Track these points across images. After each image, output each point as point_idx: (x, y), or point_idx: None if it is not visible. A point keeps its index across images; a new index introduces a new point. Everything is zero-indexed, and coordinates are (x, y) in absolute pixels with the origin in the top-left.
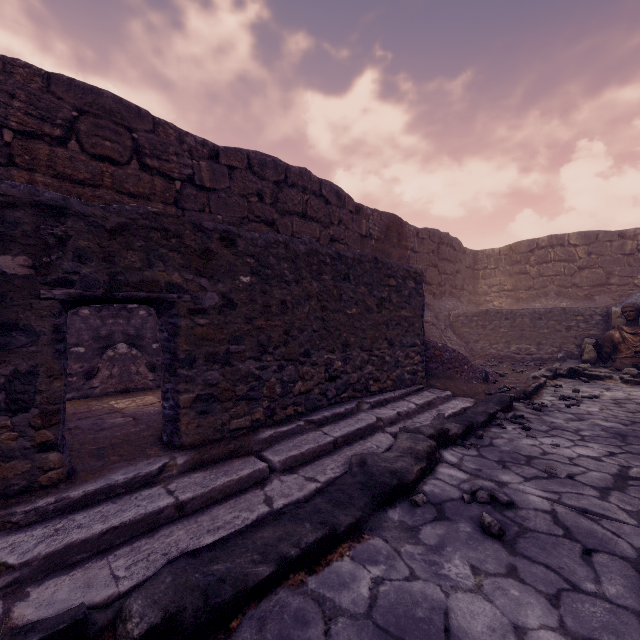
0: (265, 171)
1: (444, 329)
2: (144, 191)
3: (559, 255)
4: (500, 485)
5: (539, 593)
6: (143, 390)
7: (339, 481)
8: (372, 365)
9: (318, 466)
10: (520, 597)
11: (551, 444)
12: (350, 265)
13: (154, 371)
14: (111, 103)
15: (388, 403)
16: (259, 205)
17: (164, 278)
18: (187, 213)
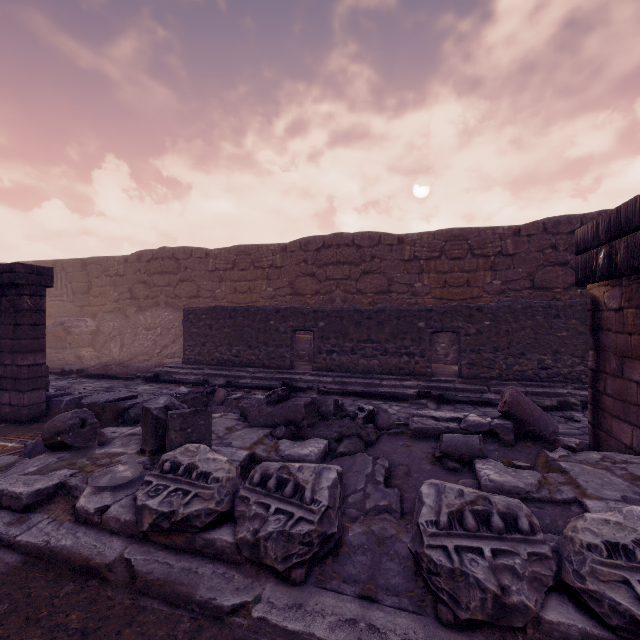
0: (558, 228)
1: None
2: (473, 268)
3: None
4: None
5: None
6: None
7: None
8: (584, 366)
9: None
10: None
11: None
12: (560, 309)
13: None
14: (458, 232)
15: None
16: (552, 254)
17: (456, 325)
18: (498, 272)
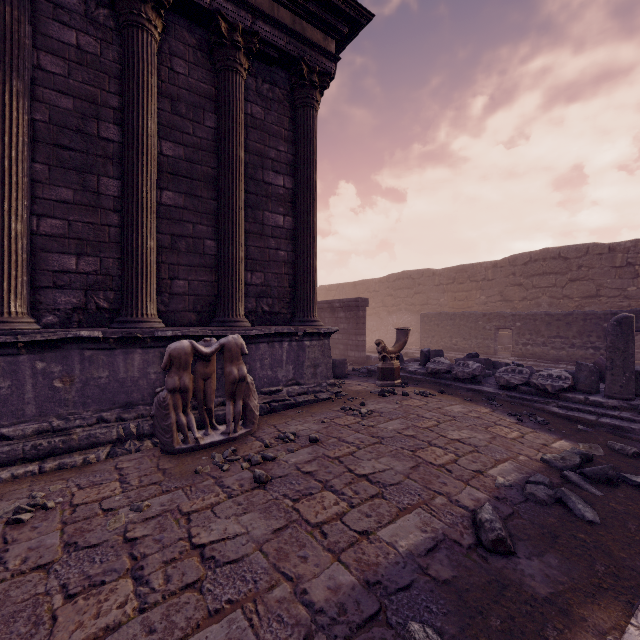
0: None
1: None
2: None
3: None
4: None
5: None
6: None
7: None
8: None
9: None
10: None
11: None
12: None
13: None
14: None
15: None
16: None
17: None
18: None
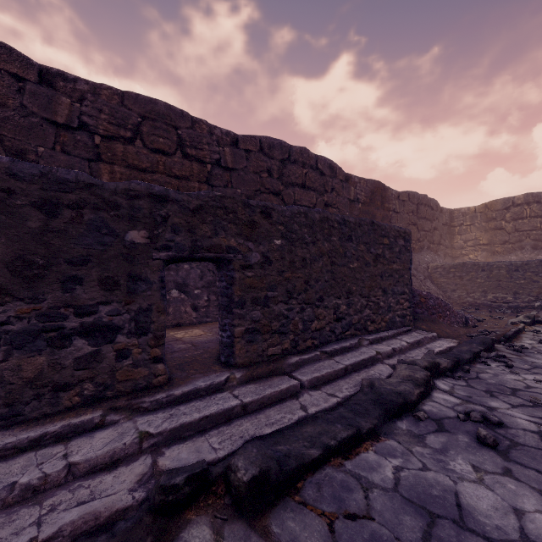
0: (273, 152)
1: (423, 279)
2: (185, 174)
3: (535, 211)
4: (490, 409)
5: (532, 489)
6: (189, 325)
7: (354, 398)
8: (369, 309)
9: (335, 386)
10: (516, 490)
11: (534, 380)
12: (352, 228)
13: (196, 311)
14: (163, 109)
15: (383, 340)
16: (269, 179)
17: (225, 243)
18: (215, 189)
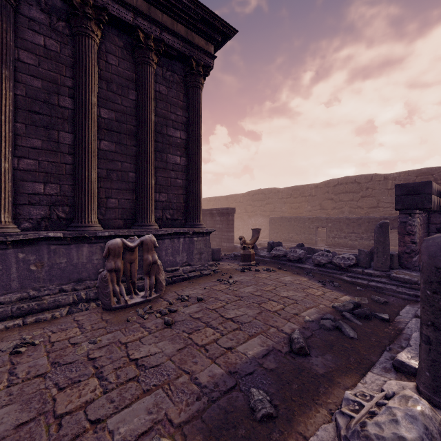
0: None
1: None
2: None
3: None
4: None
5: None
6: None
7: None
8: None
9: None
10: None
11: None
12: None
13: None
14: (425, 170)
15: None
16: None
17: None
18: None
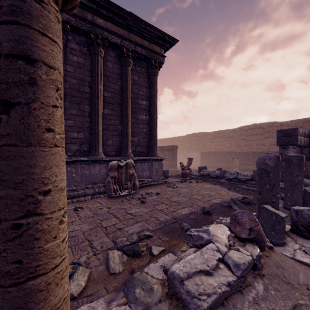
0: None
1: None
2: None
3: None
4: None
5: None
6: None
7: None
8: None
9: None
10: None
11: None
12: None
13: None
14: (309, 119)
15: None
16: None
17: None
18: None
